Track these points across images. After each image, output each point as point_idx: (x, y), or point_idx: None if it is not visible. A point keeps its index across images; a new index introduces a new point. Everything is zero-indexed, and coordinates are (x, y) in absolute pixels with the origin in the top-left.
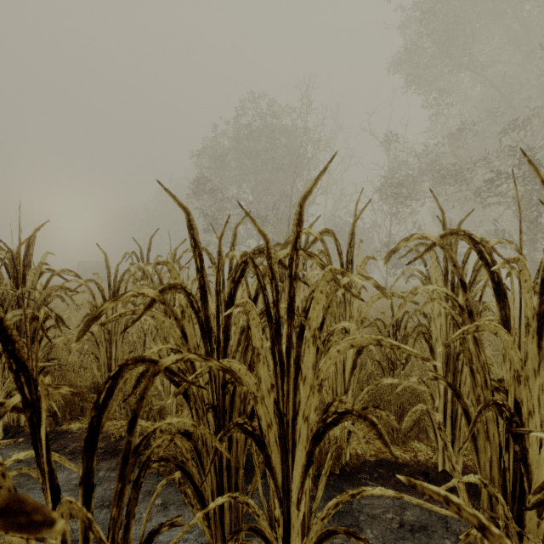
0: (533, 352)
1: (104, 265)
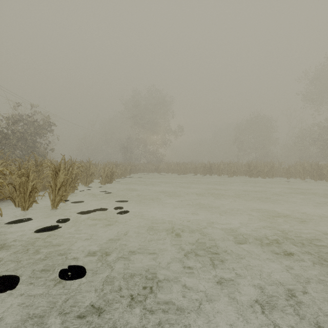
0: None
1: (198, 161)
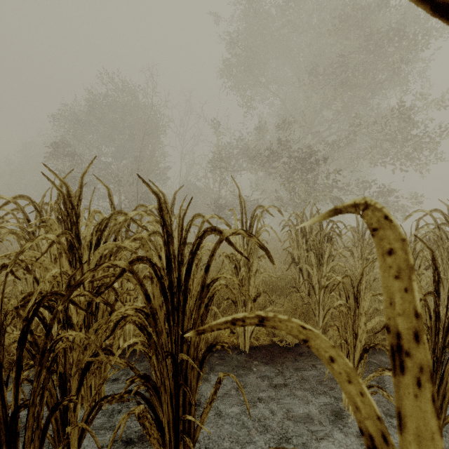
0: (67, 265)
1: None
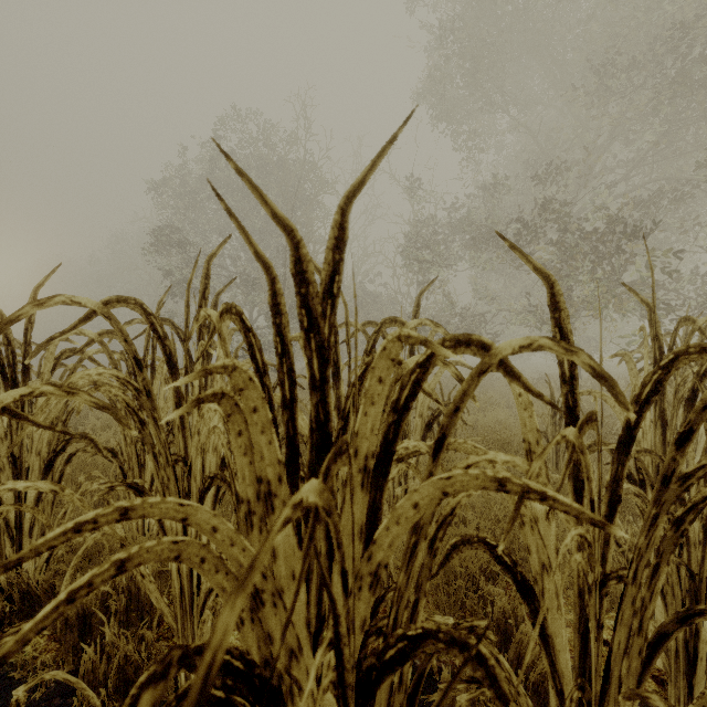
0: (287, 539)
1: None
